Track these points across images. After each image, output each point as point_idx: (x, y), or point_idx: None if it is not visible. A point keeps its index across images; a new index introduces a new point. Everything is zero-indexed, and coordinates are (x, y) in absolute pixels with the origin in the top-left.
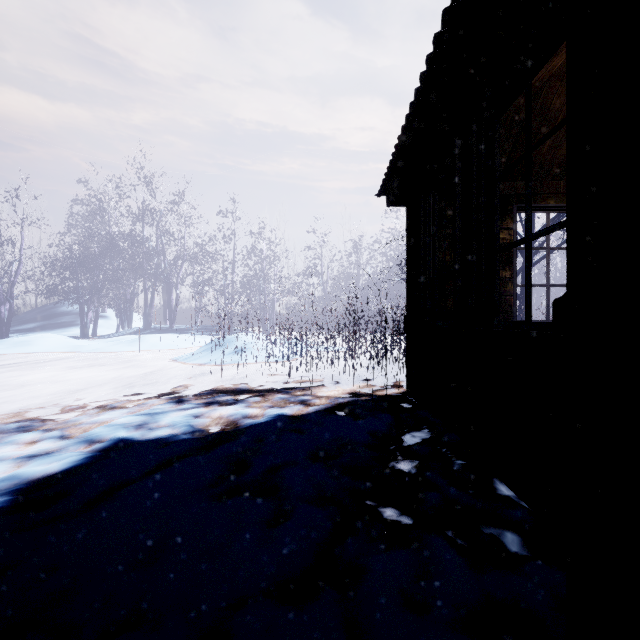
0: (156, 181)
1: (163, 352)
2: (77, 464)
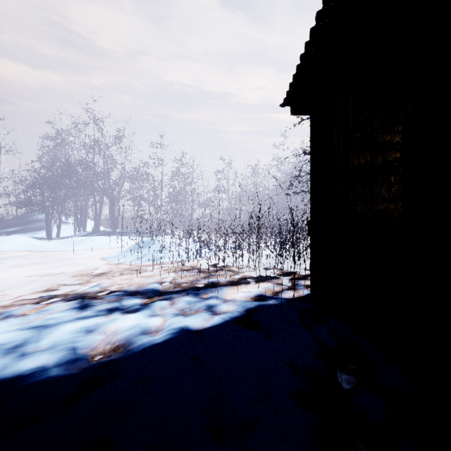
0: (103, 120)
1: (101, 251)
2: None
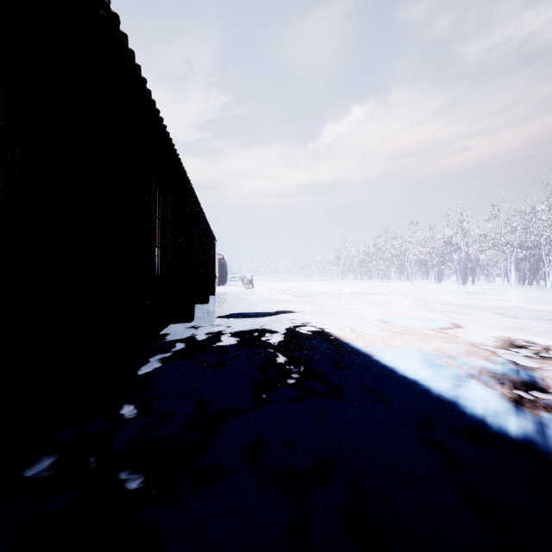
0: None
1: None
2: None
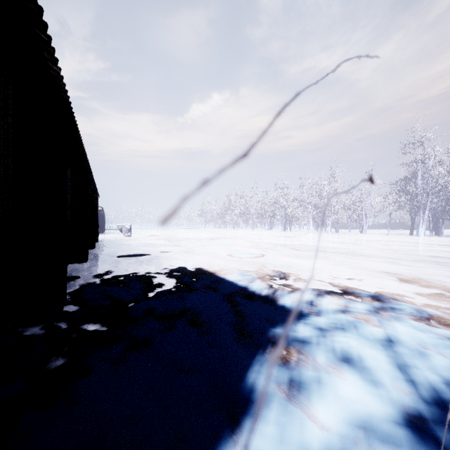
0: None
1: None
2: (278, 303)
